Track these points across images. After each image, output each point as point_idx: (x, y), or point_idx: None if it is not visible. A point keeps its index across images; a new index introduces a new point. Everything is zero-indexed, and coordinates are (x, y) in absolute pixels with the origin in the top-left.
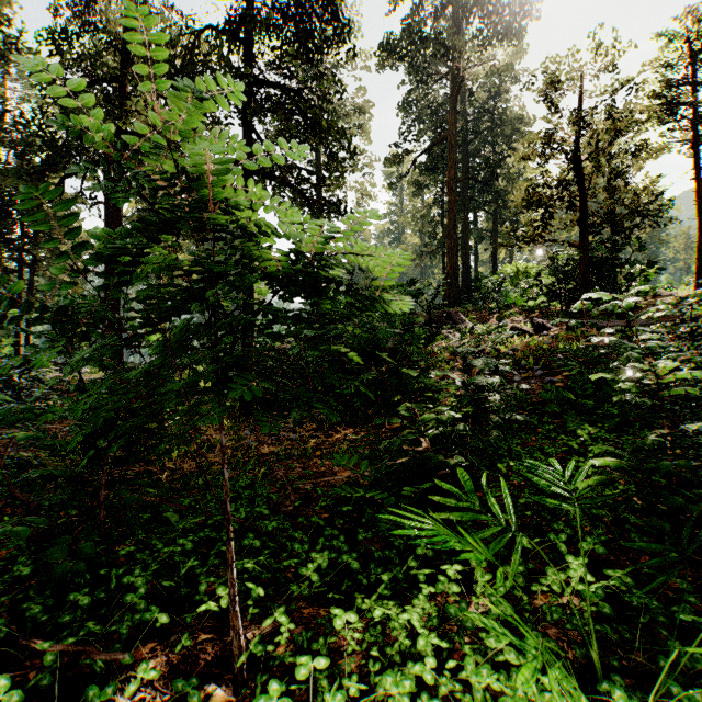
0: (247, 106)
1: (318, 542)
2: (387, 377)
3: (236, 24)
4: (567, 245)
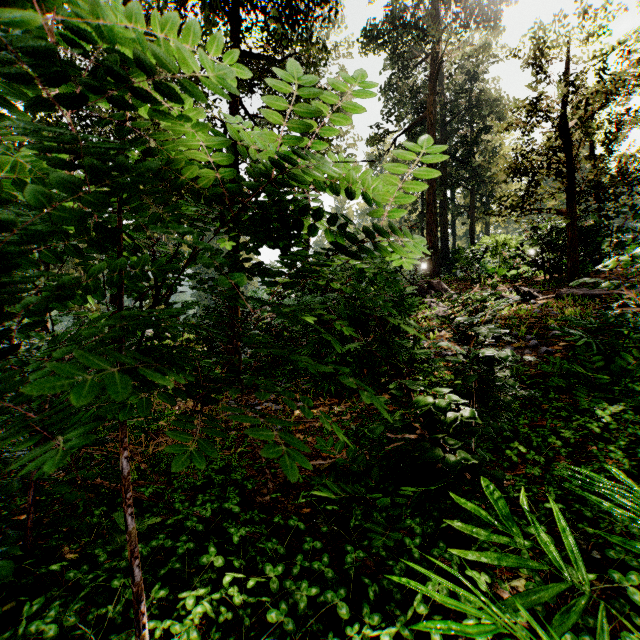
0: None
1: (295, 561)
2: (376, 348)
3: (223, 0)
4: (555, 212)
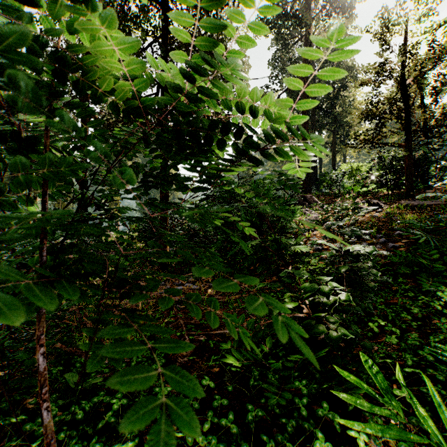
0: (162, 46)
1: (207, 417)
2: (268, 245)
3: None
4: (396, 145)
